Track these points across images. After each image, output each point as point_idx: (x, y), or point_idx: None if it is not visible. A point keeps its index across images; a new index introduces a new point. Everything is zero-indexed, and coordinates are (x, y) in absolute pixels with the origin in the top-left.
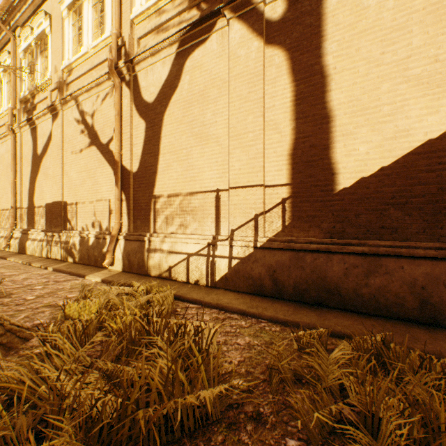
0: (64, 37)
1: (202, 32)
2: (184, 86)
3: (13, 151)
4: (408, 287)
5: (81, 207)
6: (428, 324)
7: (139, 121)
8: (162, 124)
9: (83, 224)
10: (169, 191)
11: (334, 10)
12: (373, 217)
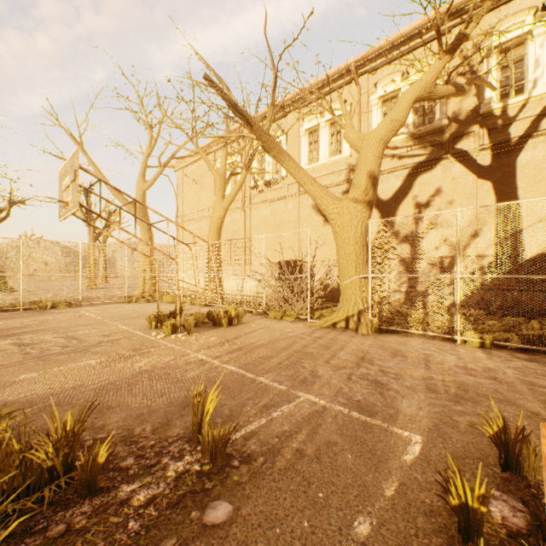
0: (299, 148)
1: (430, 164)
2: (414, 193)
3: (245, 223)
4: None
5: (318, 264)
6: None
7: (375, 211)
8: (395, 215)
9: (319, 275)
10: (401, 256)
11: (523, 166)
12: None
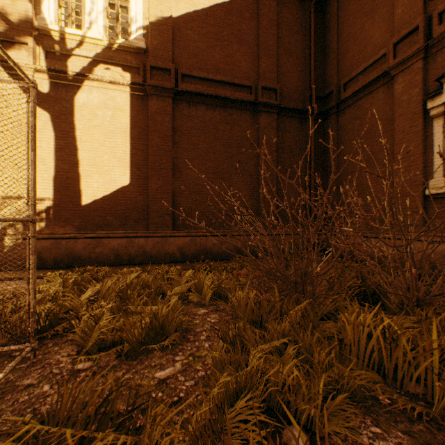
0: None
1: None
2: None
3: None
4: (112, 250)
5: None
6: (119, 265)
7: None
8: None
9: None
10: None
11: (81, 107)
12: (101, 220)
